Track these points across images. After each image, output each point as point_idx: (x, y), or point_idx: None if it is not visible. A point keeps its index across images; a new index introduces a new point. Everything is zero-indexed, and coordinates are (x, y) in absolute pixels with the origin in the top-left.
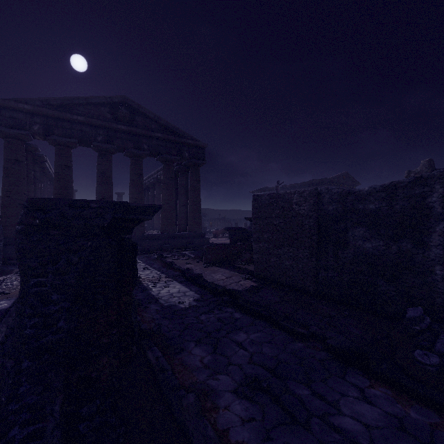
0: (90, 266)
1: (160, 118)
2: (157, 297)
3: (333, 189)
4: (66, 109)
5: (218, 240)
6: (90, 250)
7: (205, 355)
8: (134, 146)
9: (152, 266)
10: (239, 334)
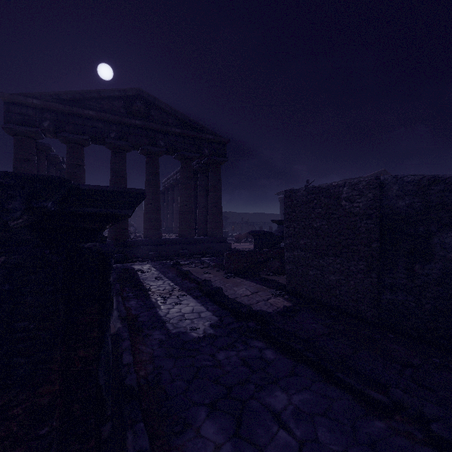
0: (4, 302)
1: (177, 112)
2: (164, 320)
3: (405, 177)
4: (78, 104)
5: (241, 245)
6: (5, 272)
7: (221, 441)
8: (150, 143)
9: (166, 275)
10: (275, 392)
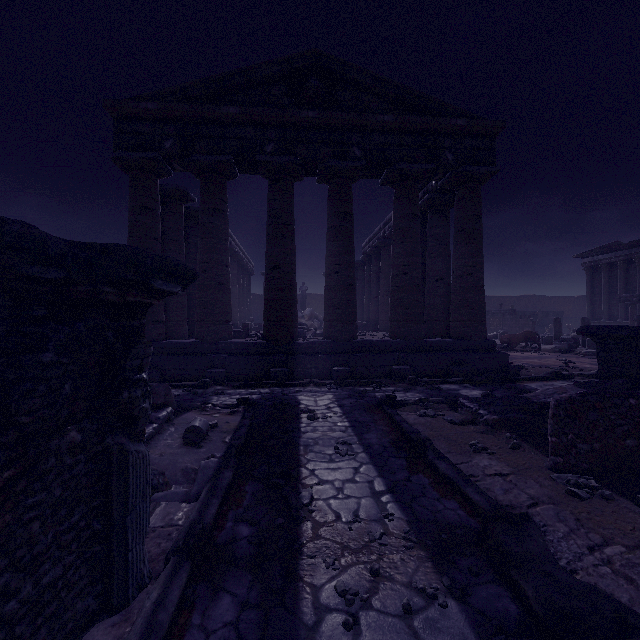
0: None
1: (388, 83)
2: None
3: None
4: (213, 101)
5: (521, 357)
6: None
7: None
8: (335, 154)
9: (364, 439)
10: None
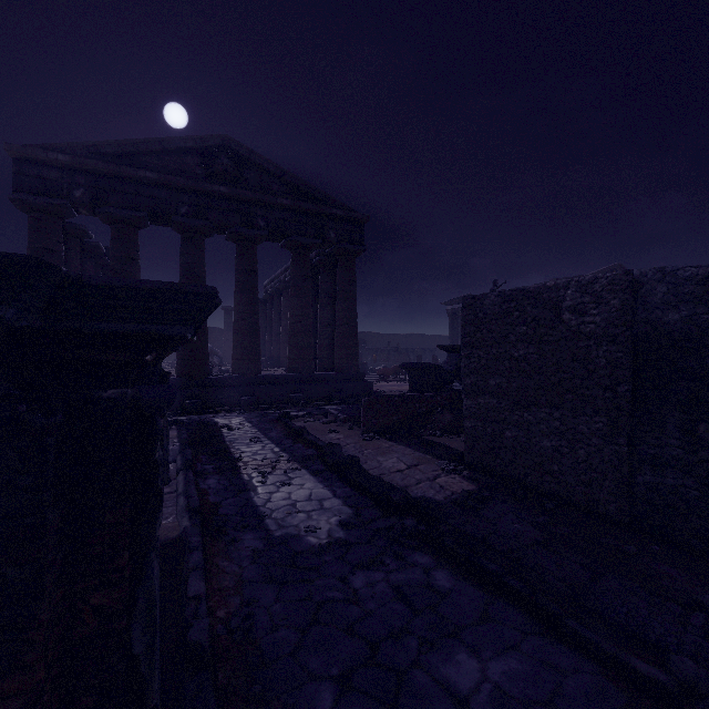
0: None
1: (286, 173)
2: (263, 513)
3: (680, 270)
4: (128, 161)
5: (388, 385)
6: None
7: None
8: (243, 222)
9: (268, 435)
10: (456, 655)
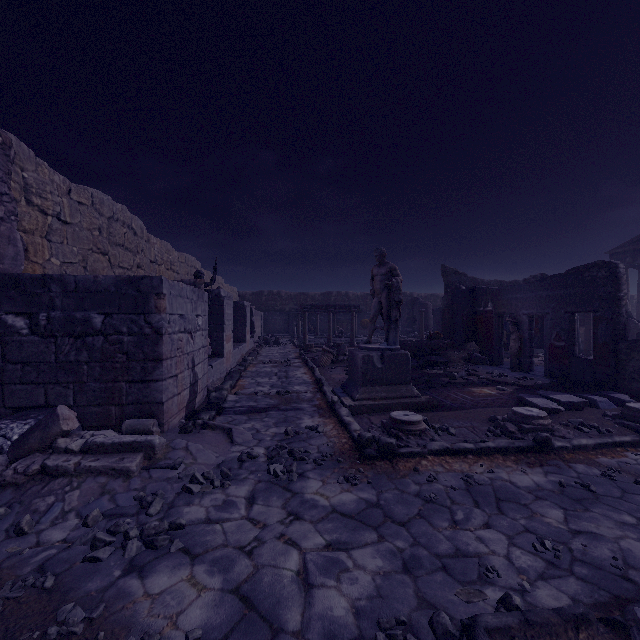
0: None
1: None
2: None
3: None
4: None
5: None
6: None
7: None
8: None
9: None
10: None
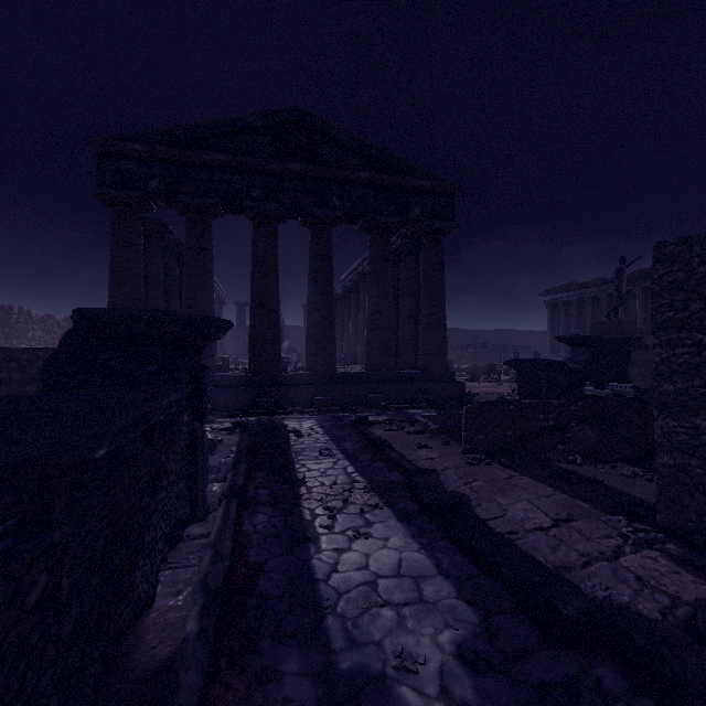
0: None
1: (364, 143)
2: (323, 601)
3: None
4: (200, 146)
5: (481, 386)
6: None
7: None
8: (316, 203)
9: (341, 446)
10: None
